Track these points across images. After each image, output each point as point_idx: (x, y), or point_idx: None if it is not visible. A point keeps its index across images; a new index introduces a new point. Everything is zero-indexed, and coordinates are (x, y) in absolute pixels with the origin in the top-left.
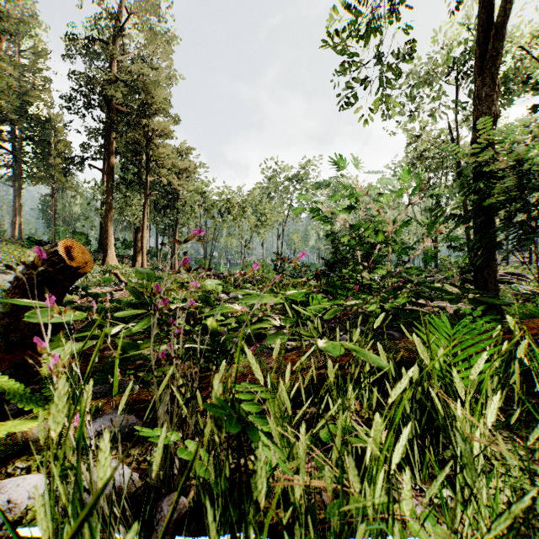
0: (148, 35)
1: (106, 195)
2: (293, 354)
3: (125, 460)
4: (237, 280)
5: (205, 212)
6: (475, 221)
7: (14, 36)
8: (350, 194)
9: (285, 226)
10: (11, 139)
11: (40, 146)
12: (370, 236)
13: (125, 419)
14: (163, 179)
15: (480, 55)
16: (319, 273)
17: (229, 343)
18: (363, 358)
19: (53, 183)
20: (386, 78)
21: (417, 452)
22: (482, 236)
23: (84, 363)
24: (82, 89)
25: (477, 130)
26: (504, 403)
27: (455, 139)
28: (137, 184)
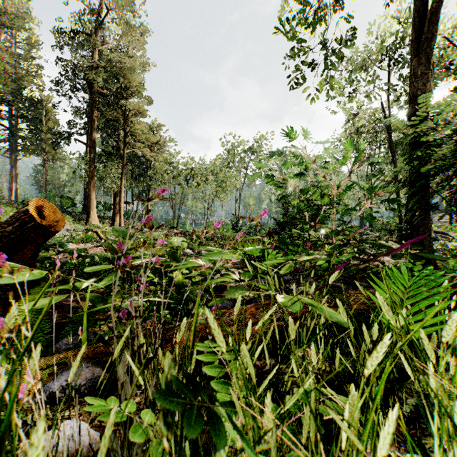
0: (125, 28)
1: (89, 165)
2: (251, 306)
3: (88, 416)
4: (200, 237)
5: (174, 179)
6: (411, 185)
7: (11, 30)
8: (300, 162)
9: (241, 192)
10: (8, 117)
11: (33, 124)
12: (316, 199)
13: (90, 373)
14: (138, 151)
15: (416, 38)
16: (271, 231)
17: (190, 302)
18: (321, 313)
19: (44, 154)
20: (331, 62)
21: (381, 413)
22: (420, 198)
23: (60, 313)
24: (69, 75)
25: (414, 105)
26: (452, 354)
27: (387, 117)
28: (116, 155)
